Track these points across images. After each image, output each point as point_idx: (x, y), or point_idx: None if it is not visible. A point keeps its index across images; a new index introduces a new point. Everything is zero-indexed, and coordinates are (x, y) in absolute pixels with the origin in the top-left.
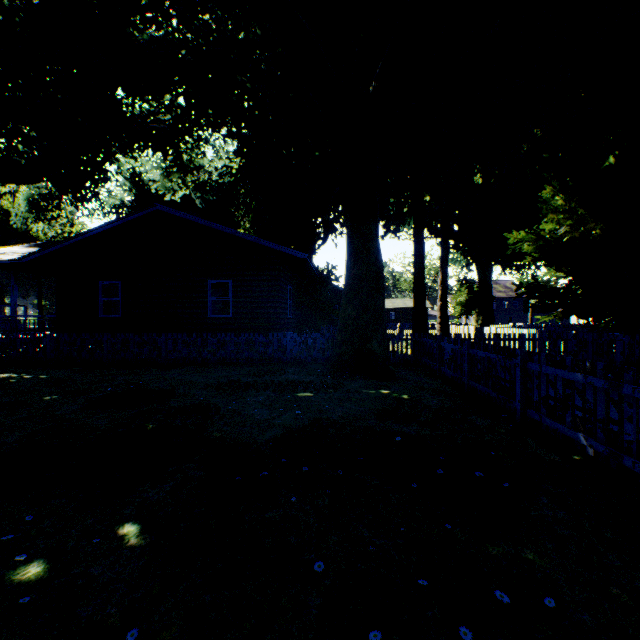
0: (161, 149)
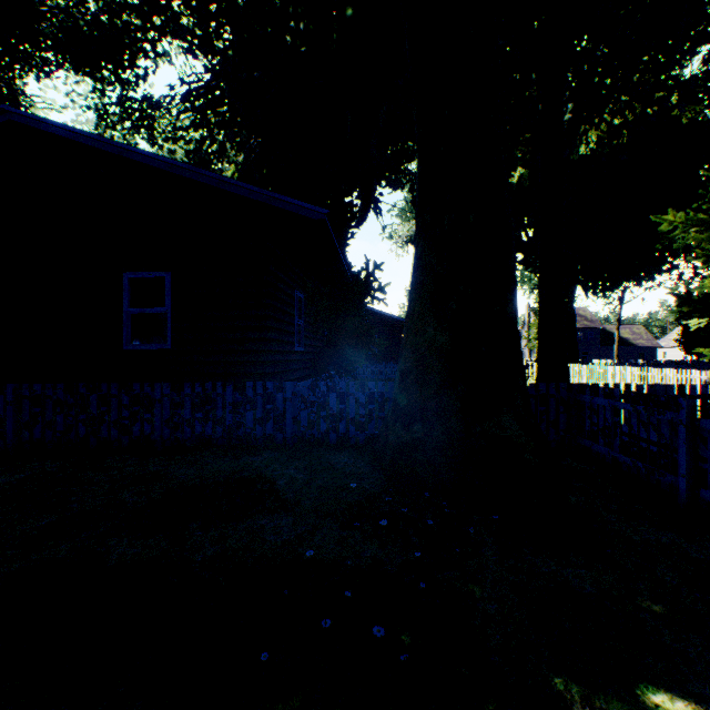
0: (91, 72)
